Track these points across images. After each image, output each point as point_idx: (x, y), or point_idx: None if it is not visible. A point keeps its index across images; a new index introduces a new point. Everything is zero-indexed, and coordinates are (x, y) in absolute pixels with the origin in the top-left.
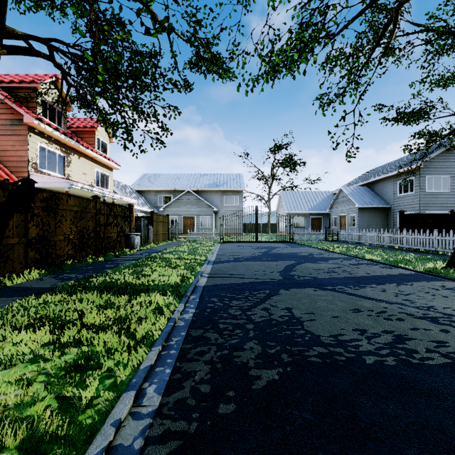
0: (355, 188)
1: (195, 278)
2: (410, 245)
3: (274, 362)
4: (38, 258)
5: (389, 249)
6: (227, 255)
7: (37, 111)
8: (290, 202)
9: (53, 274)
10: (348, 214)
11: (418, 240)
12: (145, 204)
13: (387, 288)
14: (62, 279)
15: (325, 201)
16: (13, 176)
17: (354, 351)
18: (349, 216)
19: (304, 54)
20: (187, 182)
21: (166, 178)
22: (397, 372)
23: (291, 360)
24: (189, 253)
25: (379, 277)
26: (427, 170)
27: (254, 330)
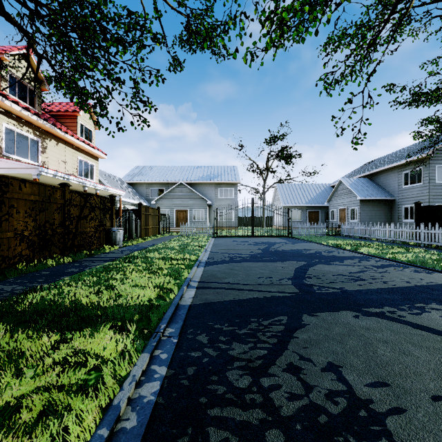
0: (356, 179)
1: (179, 291)
2: (429, 241)
3: None
4: None
5: (403, 245)
6: (221, 253)
7: (2, 86)
8: (286, 195)
9: None
10: (349, 207)
11: (440, 236)
12: (136, 197)
13: None
14: None
15: (322, 194)
16: None
17: None
18: (350, 209)
19: (315, 12)
20: (180, 174)
21: (159, 171)
22: None
23: None
24: (178, 251)
25: (429, 289)
26: (437, 160)
27: None
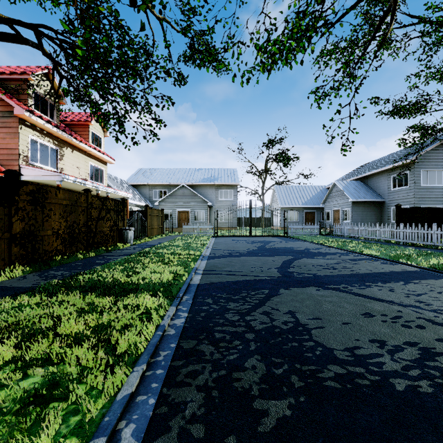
0: (349, 182)
1: (189, 275)
2: (407, 240)
3: (282, 389)
4: (23, 254)
5: (385, 243)
6: (221, 250)
7: (28, 103)
8: (284, 197)
9: (39, 271)
10: (342, 208)
11: (416, 235)
12: (140, 198)
13: (394, 288)
14: (47, 276)
15: (318, 195)
16: (3, 169)
17: (378, 372)
18: (343, 210)
19: (301, 43)
20: (182, 176)
21: (161, 173)
22: (439, 404)
23: (303, 386)
24: (183, 248)
25: (383, 274)
26: (422, 165)
27: (255, 341)
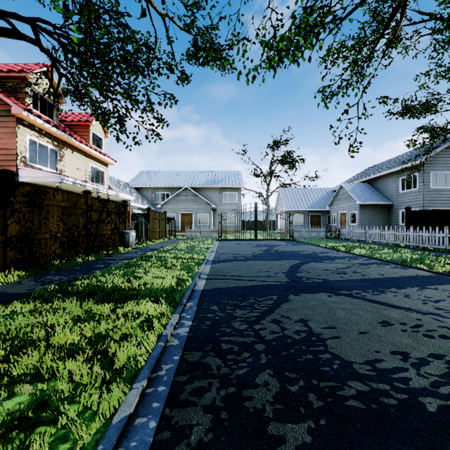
0: (356, 184)
1: (193, 280)
2: (418, 243)
3: (299, 410)
4: (19, 258)
5: (395, 247)
6: (226, 254)
7: (26, 102)
8: (289, 200)
9: (35, 275)
10: (349, 211)
11: (426, 238)
12: (142, 201)
13: (410, 294)
14: (44, 282)
15: (324, 198)
16: None
17: (404, 389)
18: (350, 213)
19: (309, 39)
20: (185, 179)
21: (164, 175)
22: None
23: (322, 406)
24: (186, 251)
25: (397, 279)
26: (431, 166)
27: (265, 353)
